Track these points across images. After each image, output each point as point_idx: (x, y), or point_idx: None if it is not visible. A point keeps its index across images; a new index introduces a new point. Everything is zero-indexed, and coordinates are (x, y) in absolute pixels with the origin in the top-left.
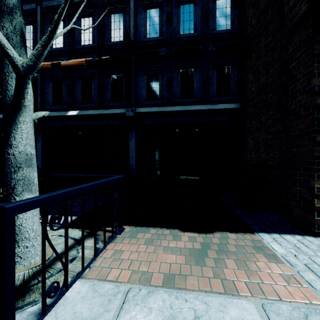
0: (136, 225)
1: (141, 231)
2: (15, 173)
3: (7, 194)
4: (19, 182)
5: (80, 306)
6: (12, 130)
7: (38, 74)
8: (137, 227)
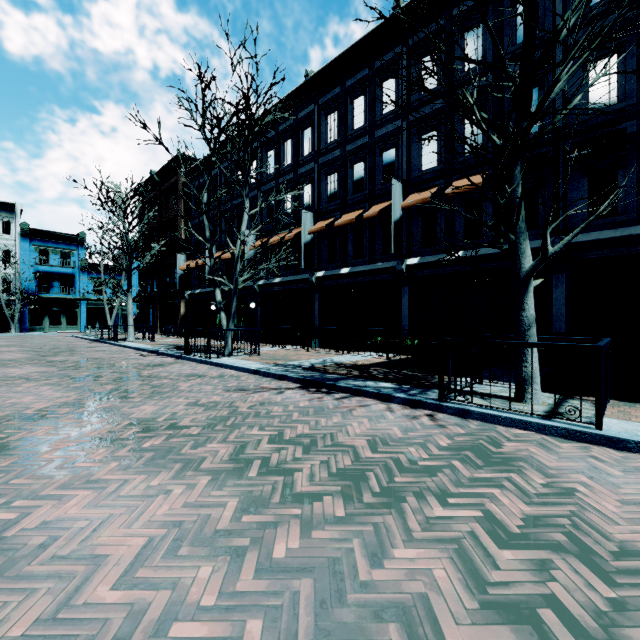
0: (622, 400)
1: (636, 405)
2: (528, 331)
3: (520, 347)
4: (530, 338)
5: (622, 425)
6: (524, 298)
7: (404, 210)
8: (626, 402)
